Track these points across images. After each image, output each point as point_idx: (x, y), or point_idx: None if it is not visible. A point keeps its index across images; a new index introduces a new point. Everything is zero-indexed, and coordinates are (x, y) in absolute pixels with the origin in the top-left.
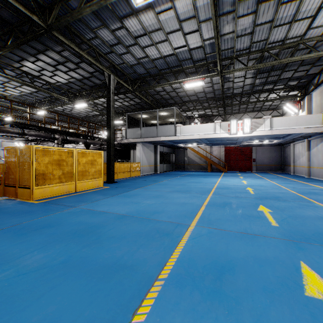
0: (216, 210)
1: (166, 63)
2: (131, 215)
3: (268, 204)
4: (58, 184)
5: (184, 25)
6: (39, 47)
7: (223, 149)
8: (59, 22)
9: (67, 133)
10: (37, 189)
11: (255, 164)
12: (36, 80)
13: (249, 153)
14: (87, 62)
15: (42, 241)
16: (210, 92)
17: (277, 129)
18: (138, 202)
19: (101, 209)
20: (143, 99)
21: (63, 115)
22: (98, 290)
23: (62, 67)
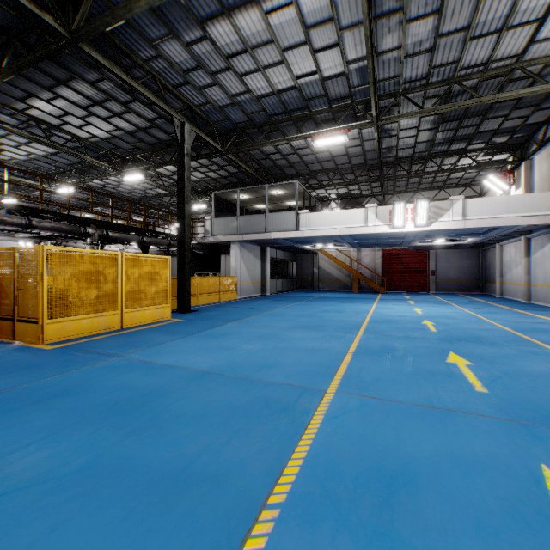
0: (372, 361)
1: (282, 104)
2: (218, 372)
3: (464, 351)
4: (90, 315)
5: (313, 36)
6: (58, 73)
7: (379, 254)
8: (91, 26)
9: (109, 225)
10: (51, 323)
11: (435, 280)
12: (55, 133)
13: (424, 261)
14: (143, 101)
15: (48, 425)
16: (358, 154)
17: (474, 219)
18: (232, 347)
19: (164, 361)
20: (242, 167)
21: (101, 193)
22: (146, 531)
23: (99, 110)
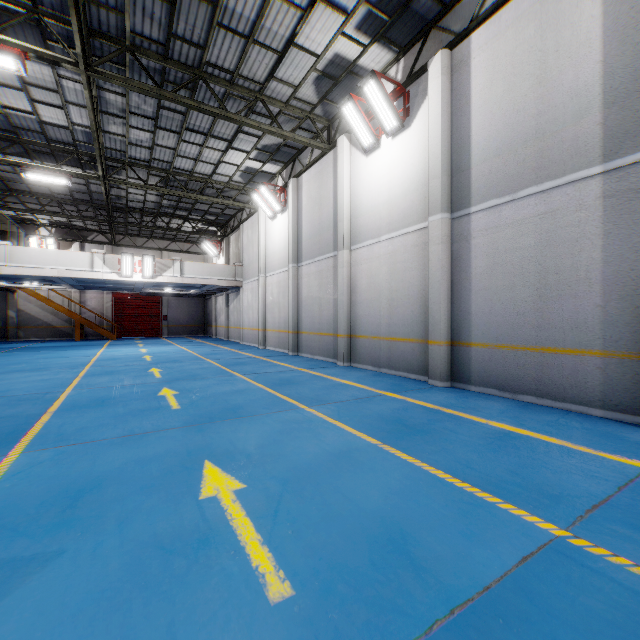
0: (97, 378)
1: None
2: None
3: (162, 366)
4: None
5: (34, 90)
6: None
7: (109, 297)
8: None
9: None
10: None
11: (167, 325)
12: None
13: (158, 307)
14: None
15: None
16: (83, 191)
17: (189, 277)
18: None
19: None
20: None
21: None
22: None
23: None
